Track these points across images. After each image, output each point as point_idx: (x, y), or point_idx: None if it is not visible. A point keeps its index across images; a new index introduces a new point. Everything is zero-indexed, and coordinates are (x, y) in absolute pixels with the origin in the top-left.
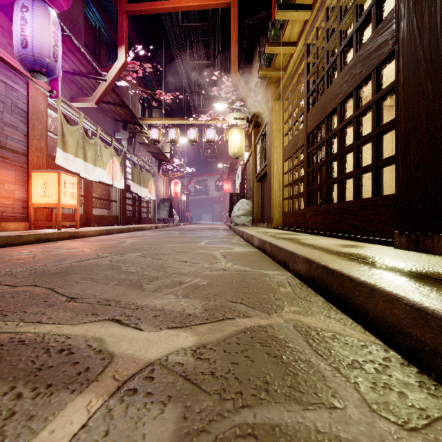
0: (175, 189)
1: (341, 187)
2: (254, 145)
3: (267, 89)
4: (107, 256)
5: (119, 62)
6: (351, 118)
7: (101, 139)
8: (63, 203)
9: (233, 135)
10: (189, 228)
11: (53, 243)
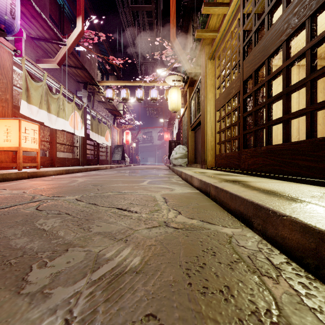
0: (126, 138)
1: (287, 127)
2: (189, 101)
3: (201, 51)
4: (40, 200)
5: (77, 30)
6: (303, 50)
7: (64, 96)
8: (23, 147)
9: (171, 93)
10: (137, 168)
11: (8, 183)
